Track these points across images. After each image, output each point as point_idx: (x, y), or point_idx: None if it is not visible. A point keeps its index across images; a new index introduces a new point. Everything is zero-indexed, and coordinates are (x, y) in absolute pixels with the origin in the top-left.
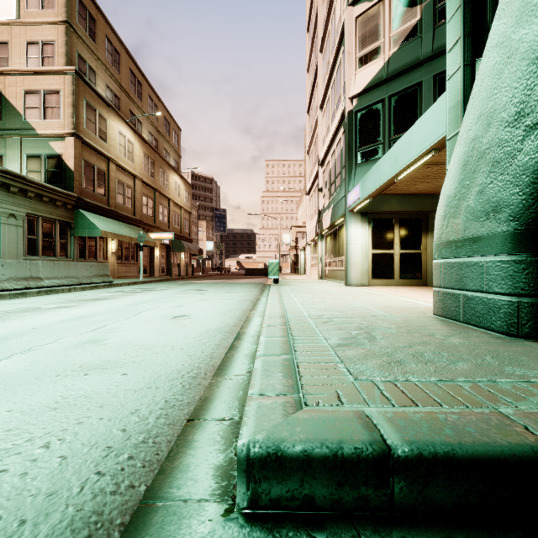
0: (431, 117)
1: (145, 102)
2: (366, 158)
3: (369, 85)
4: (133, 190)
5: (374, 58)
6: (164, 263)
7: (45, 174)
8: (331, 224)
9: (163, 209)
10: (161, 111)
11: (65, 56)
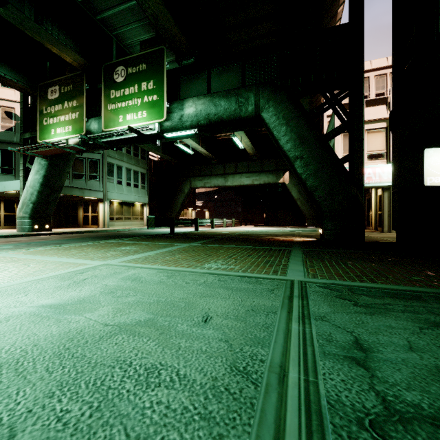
0: (17, 183)
1: None
2: None
3: None
4: None
5: None
6: None
7: None
8: None
9: None
10: None
11: None
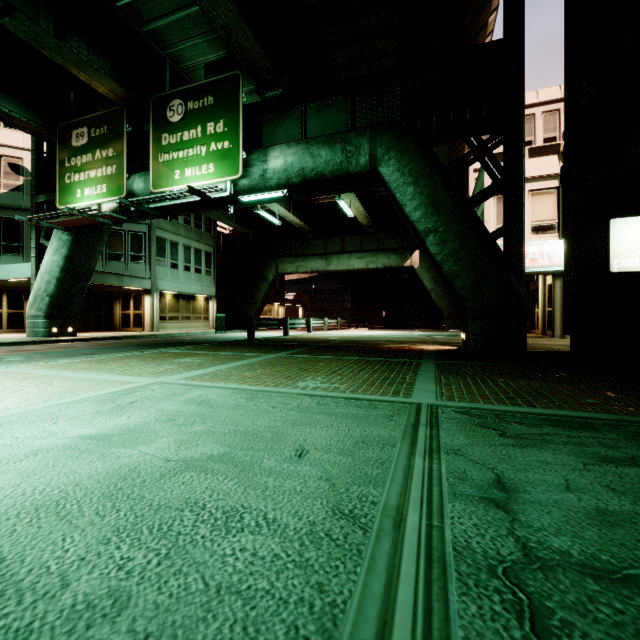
0: (27, 267)
1: None
2: None
3: None
4: None
5: None
6: None
7: None
8: None
9: None
10: None
11: None
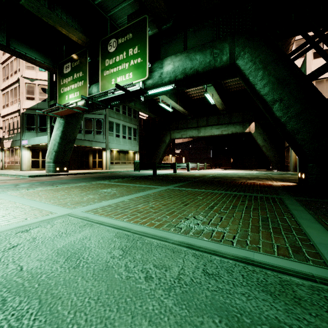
0: (47, 137)
1: None
2: (29, 130)
3: (31, 108)
4: None
5: (32, 100)
6: None
7: None
8: (11, 147)
9: None
10: None
11: None
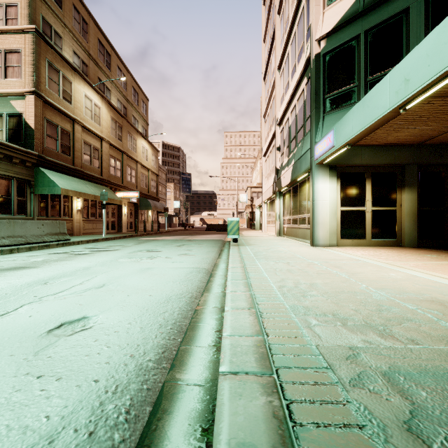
0: None
1: (113, 72)
2: (336, 104)
3: (341, 21)
4: (100, 151)
5: None
6: (132, 220)
7: (7, 132)
8: (292, 180)
9: (131, 171)
10: (130, 82)
11: (27, 18)
